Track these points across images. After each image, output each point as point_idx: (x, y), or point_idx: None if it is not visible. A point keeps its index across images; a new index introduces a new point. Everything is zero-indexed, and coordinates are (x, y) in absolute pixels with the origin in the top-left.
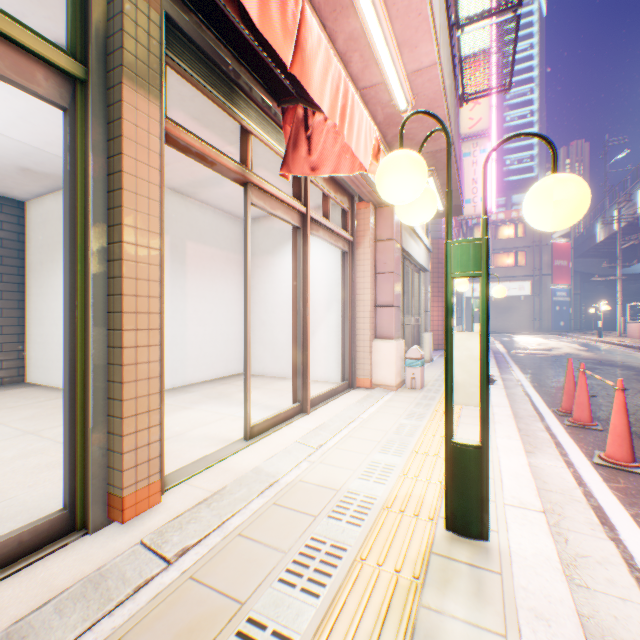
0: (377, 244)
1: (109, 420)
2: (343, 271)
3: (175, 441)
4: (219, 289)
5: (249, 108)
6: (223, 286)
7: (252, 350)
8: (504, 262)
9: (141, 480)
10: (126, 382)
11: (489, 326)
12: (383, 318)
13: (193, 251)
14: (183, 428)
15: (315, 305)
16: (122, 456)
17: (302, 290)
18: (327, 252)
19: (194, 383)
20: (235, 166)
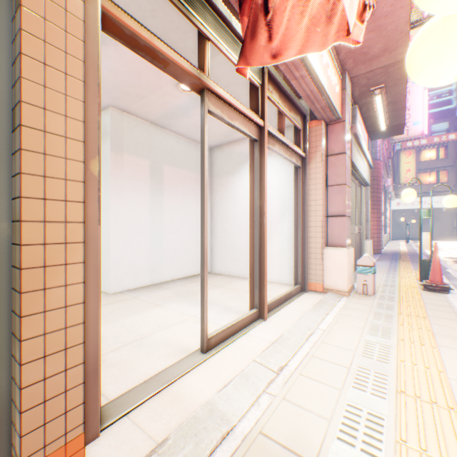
0: (328, 159)
1: (13, 361)
2: (295, 185)
3: (136, 346)
4: (190, 204)
5: (205, 11)
6: (193, 201)
7: (216, 253)
8: (426, 180)
9: (52, 441)
10: (26, 315)
11: (412, 233)
12: (334, 227)
13: (169, 173)
14: (148, 330)
15: (269, 216)
16: (20, 416)
17: (259, 200)
18: (280, 169)
19: (170, 280)
20: (189, 67)
